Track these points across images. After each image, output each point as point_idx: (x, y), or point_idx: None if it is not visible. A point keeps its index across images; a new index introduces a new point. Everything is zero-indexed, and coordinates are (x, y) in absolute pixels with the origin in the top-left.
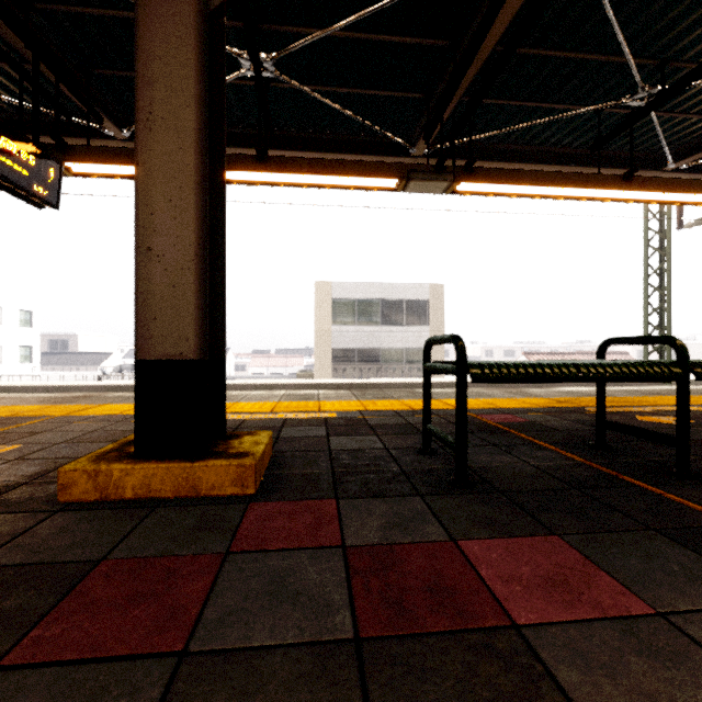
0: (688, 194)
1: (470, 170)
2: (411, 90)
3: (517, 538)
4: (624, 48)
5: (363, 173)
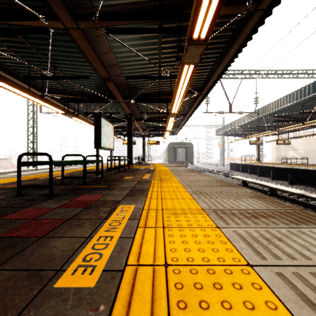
0: (57, 109)
1: None
2: None
3: (80, 196)
4: (49, 59)
5: None
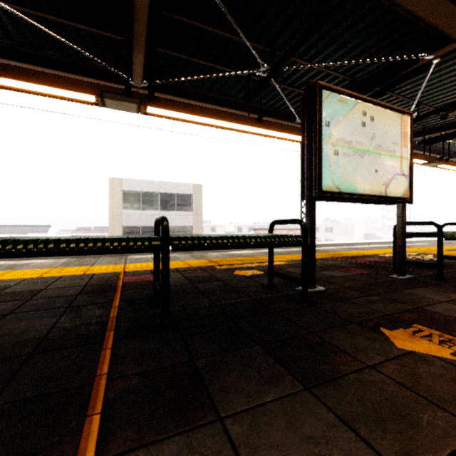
0: (294, 135)
1: (152, 98)
2: (116, 33)
3: None
4: (238, 31)
5: (59, 85)
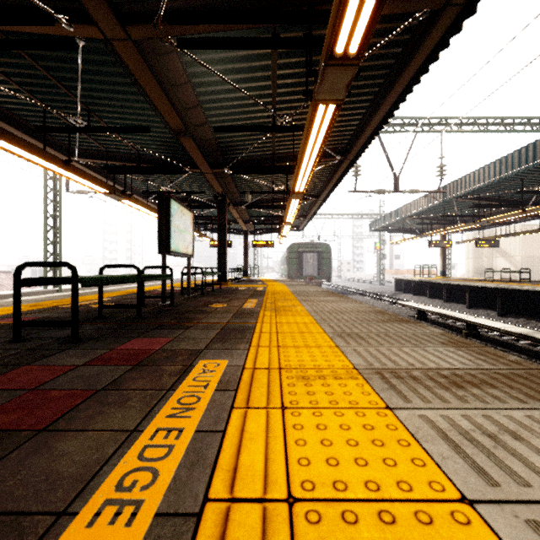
0: (94, 185)
1: None
2: None
3: (128, 342)
4: (79, 97)
5: None
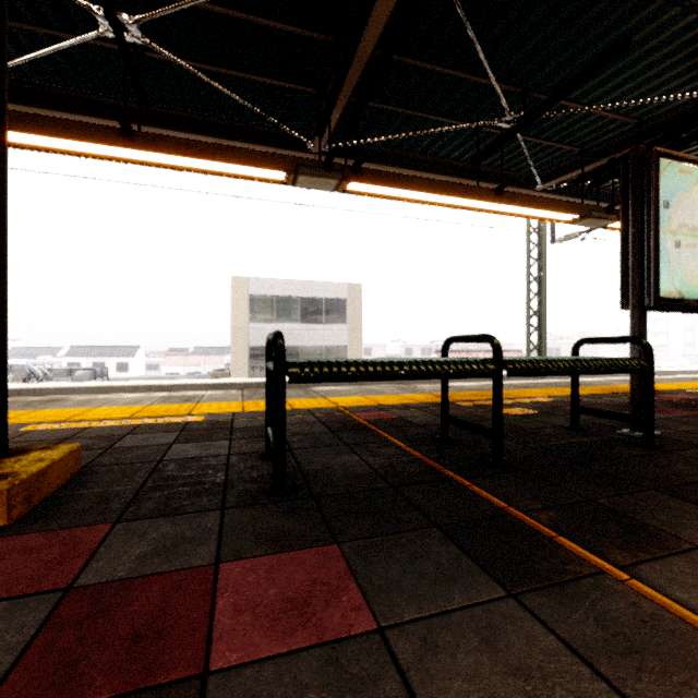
0: (547, 211)
1: (358, 170)
2: (304, 83)
3: (293, 551)
4: (488, 71)
5: (248, 162)
